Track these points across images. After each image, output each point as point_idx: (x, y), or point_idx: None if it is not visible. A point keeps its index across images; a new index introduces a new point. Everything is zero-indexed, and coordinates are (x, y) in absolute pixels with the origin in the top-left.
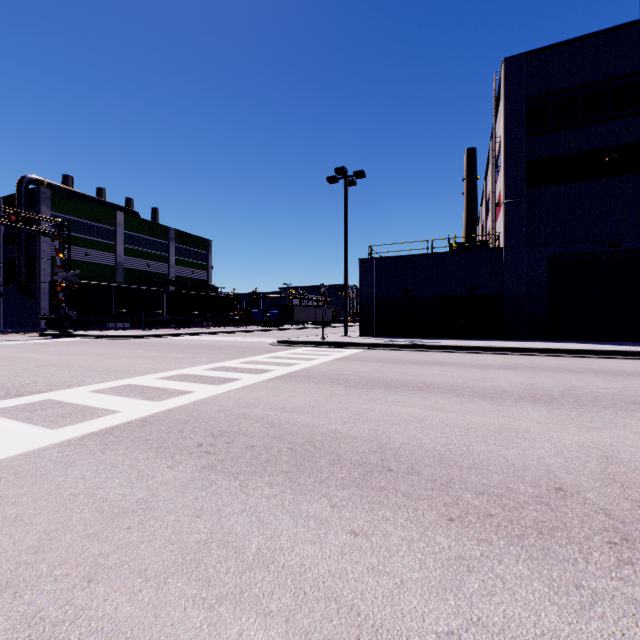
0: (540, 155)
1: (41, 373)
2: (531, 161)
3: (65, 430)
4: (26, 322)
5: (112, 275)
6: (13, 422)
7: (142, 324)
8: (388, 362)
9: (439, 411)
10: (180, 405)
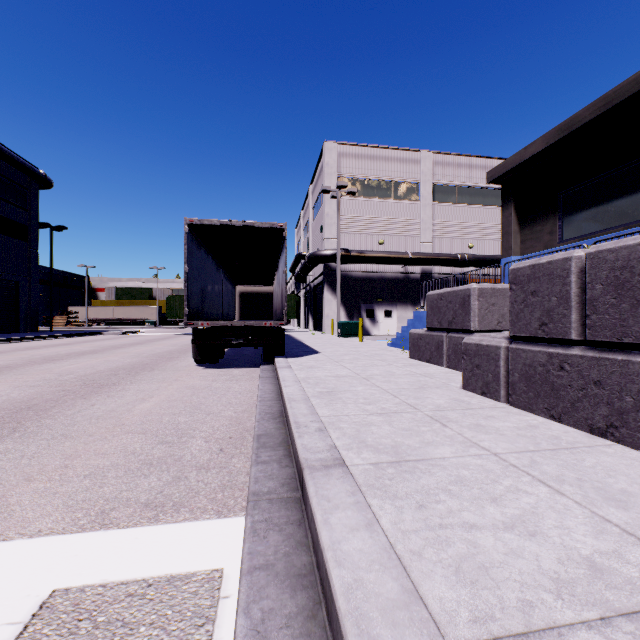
0: None
1: None
2: None
3: None
4: None
5: None
6: None
7: None
8: None
9: None
10: None
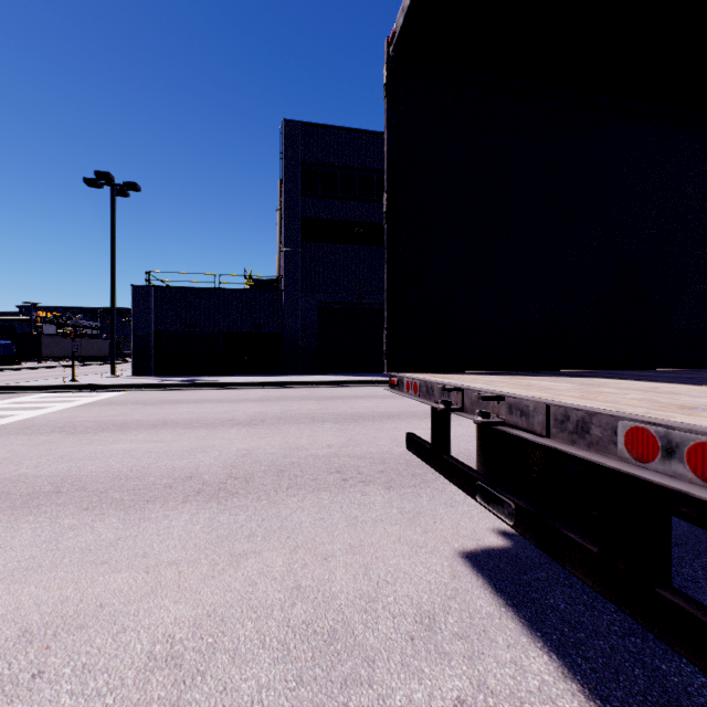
0: (312, 215)
1: None
2: (305, 218)
3: None
4: None
5: None
6: None
7: None
8: (146, 404)
9: (154, 443)
10: None
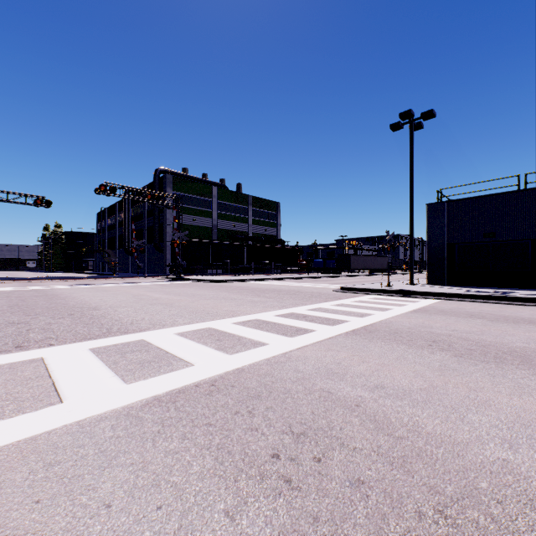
0: None
1: (150, 310)
2: None
3: (135, 387)
4: (159, 269)
5: (210, 234)
6: (102, 366)
7: (229, 271)
8: (489, 319)
9: None
10: (252, 363)
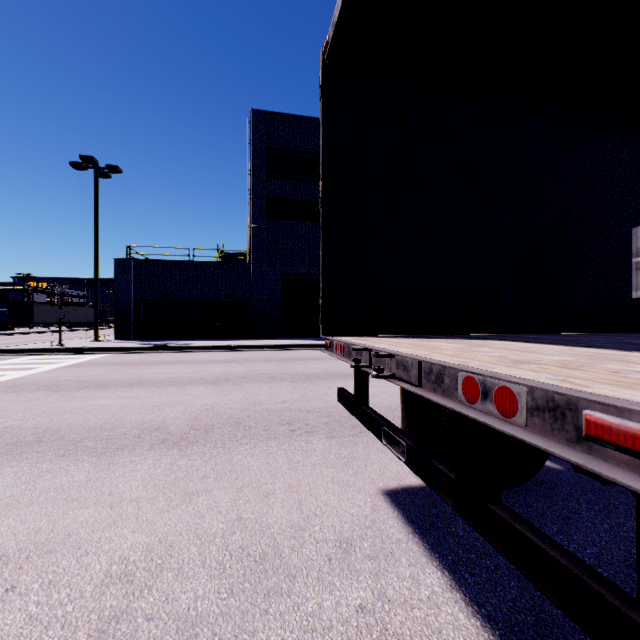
0: (277, 195)
1: None
2: (271, 198)
3: None
4: None
5: None
6: None
7: None
8: (125, 365)
9: (128, 399)
10: None
